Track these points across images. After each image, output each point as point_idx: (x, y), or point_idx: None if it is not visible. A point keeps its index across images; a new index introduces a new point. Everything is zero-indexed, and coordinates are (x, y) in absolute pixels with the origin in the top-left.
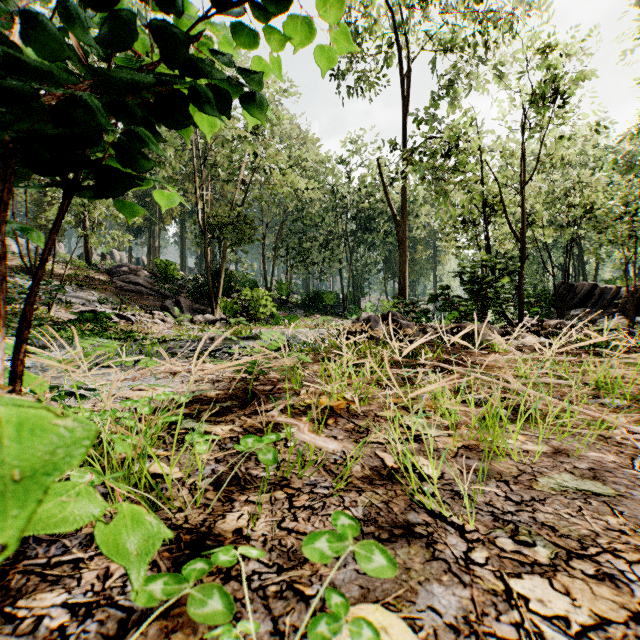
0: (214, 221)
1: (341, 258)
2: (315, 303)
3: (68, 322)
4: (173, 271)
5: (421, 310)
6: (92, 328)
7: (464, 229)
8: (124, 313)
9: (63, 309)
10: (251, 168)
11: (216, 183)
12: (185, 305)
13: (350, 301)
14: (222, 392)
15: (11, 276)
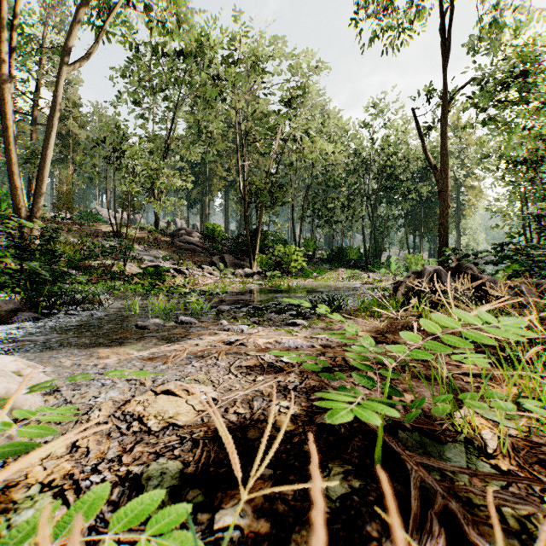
0: (252, 187)
1: (363, 216)
2: (339, 258)
3: (135, 275)
4: (219, 232)
5: (487, 262)
6: (152, 281)
7: (523, 171)
8: (180, 267)
9: (135, 264)
10: (283, 139)
11: (252, 158)
12: (228, 260)
13: (371, 255)
14: (300, 411)
15: (104, 239)
